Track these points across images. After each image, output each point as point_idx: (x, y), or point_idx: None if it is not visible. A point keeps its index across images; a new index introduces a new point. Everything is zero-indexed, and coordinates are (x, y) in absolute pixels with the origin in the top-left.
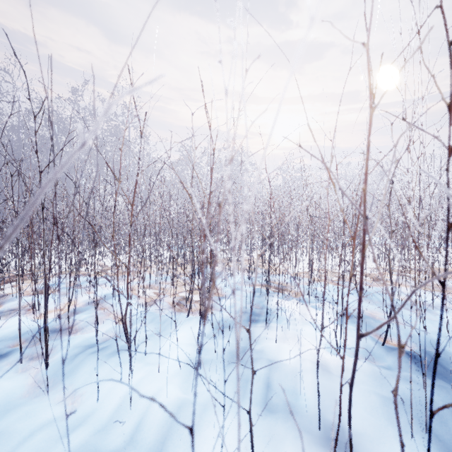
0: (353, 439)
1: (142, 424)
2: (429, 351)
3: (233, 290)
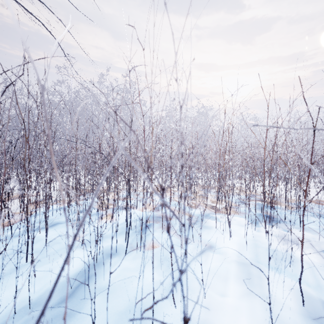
0: None
1: (258, 255)
2: None
3: None
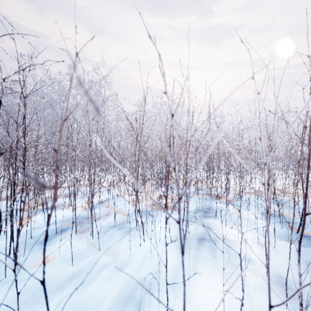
0: (289, 282)
1: (160, 267)
2: None
3: (263, 183)
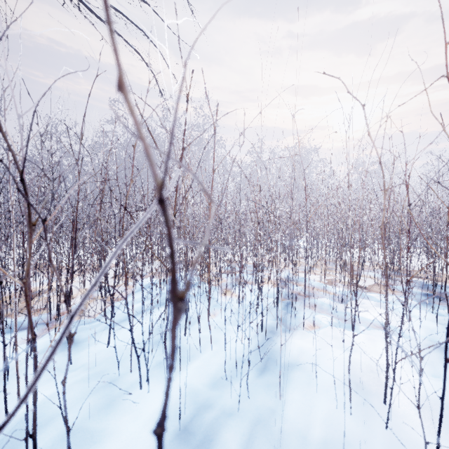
0: None
1: None
2: None
3: None
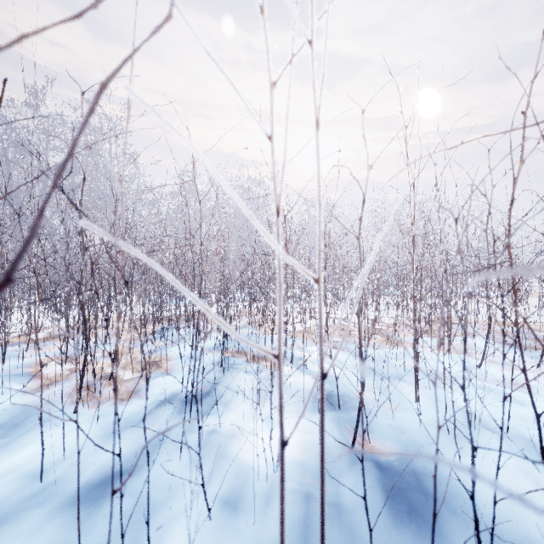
0: None
1: None
2: (414, 460)
3: None
